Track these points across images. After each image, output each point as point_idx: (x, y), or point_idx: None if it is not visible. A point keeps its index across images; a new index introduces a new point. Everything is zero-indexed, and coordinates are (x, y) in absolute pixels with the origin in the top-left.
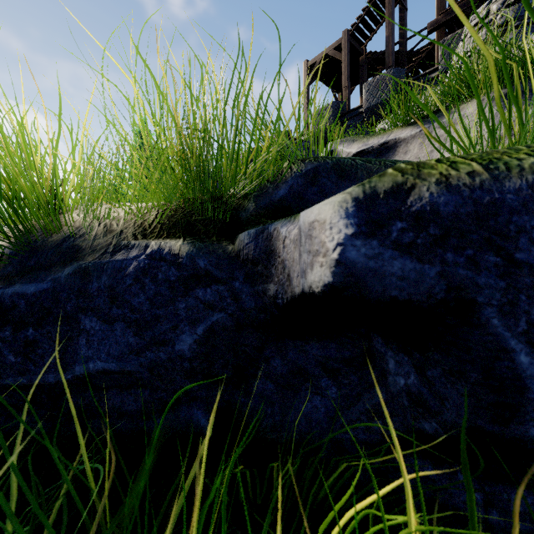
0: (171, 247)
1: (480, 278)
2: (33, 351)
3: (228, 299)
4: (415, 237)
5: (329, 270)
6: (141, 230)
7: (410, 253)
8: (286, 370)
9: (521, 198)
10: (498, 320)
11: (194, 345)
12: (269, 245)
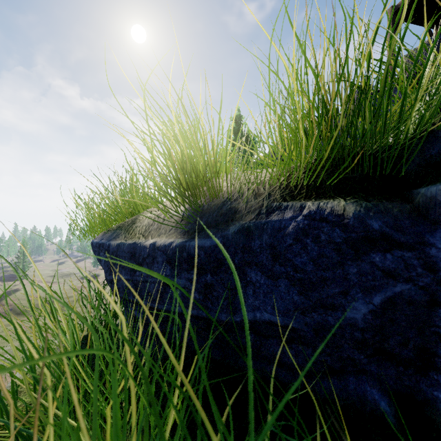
0: (333, 207)
1: None
2: (210, 293)
3: (417, 268)
4: None
5: None
6: (287, 192)
7: None
8: None
9: None
10: None
11: (368, 316)
12: None
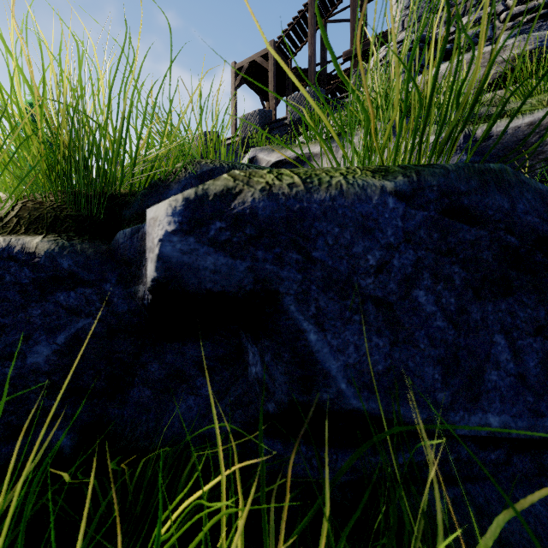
0: (24, 244)
1: (283, 272)
2: None
3: (97, 302)
4: (232, 236)
5: (154, 265)
6: None
7: (224, 249)
8: (164, 374)
9: (323, 208)
10: (295, 307)
11: (54, 357)
12: (143, 245)
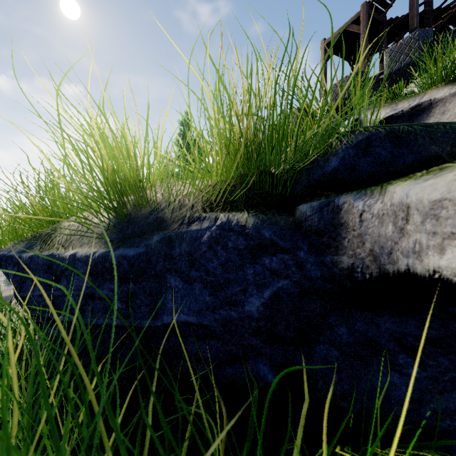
0: (238, 219)
1: None
2: (133, 301)
3: (292, 267)
4: None
5: None
6: (208, 204)
7: None
8: (353, 340)
9: None
10: None
11: (261, 308)
12: (337, 218)
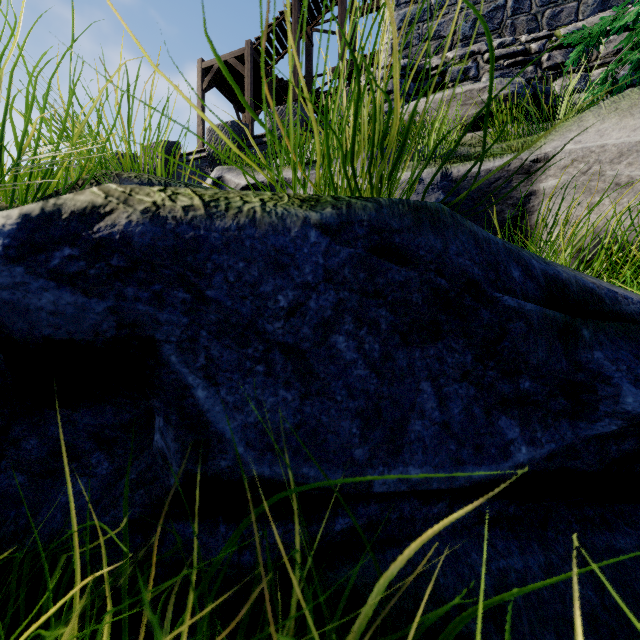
0: None
1: (162, 314)
2: None
3: None
4: (88, 267)
5: None
6: None
7: (73, 284)
8: (46, 452)
9: (225, 237)
10: (176, 357)
11: None
12: None
